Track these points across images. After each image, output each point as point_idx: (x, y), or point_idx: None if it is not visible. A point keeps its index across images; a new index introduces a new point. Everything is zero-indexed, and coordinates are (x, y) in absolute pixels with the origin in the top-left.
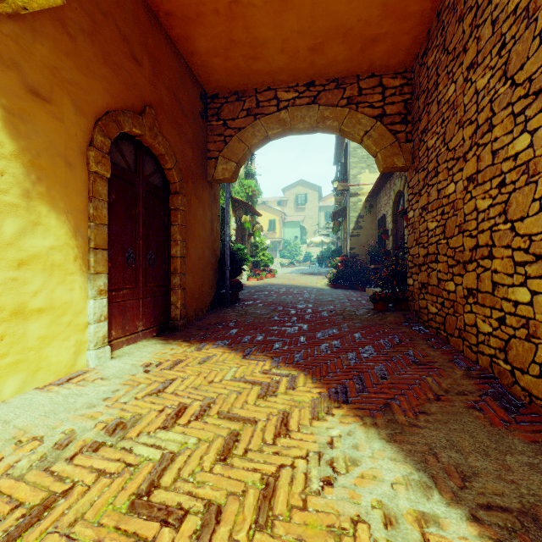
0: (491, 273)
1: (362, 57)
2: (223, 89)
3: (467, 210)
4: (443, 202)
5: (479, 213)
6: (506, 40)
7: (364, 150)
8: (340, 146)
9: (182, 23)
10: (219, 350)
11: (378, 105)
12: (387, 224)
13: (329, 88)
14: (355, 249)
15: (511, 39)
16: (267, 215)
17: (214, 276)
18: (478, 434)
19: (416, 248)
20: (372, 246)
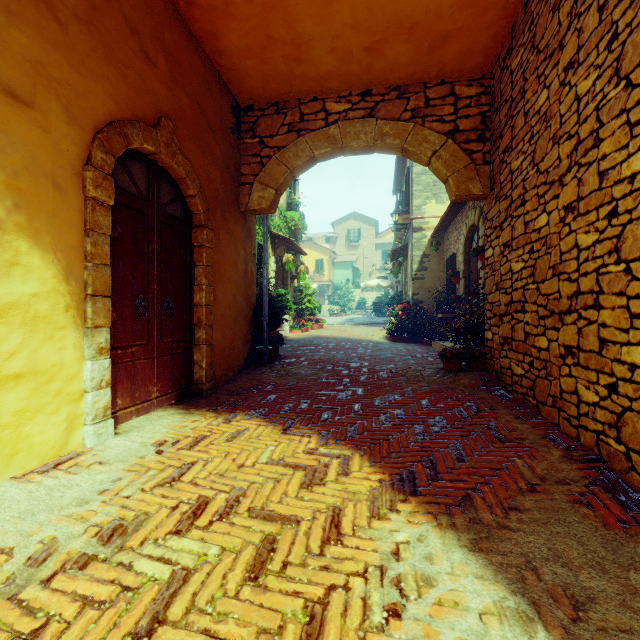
0: (598, 328)
1: (430, 59)
2: (260, 99)
3: (565, 247)
4: (532, 238)
5: (581, 251)
6: (618, 29)
7: (430, 176)
8: (400, 171)
9: (207, 14)
10: (253, 422)
11: (450, 119)
12: (457, 265)
13: (390, 98)
14: (418, 295)
15: (625, 27)
16: (313, 254)
17: (249, 328)
18: (589, 539)
19: (496, 294)
20: (439, 291)
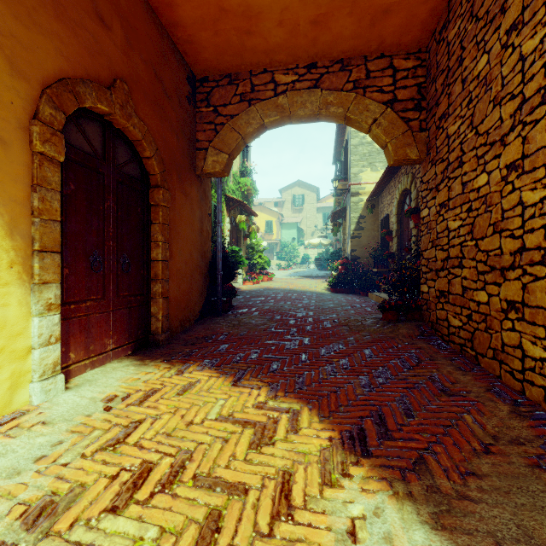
0: None
1: (372, 33)
2: (214, 71)
3: (507, 205)
4: (470, 197)
5: (526, 208)
6: None
7: (366, 147)
8: (339, 144)
9: None
10: (205, 373)
11: (389, 89)
12: (391, 225)
13: (333, 70)
14: (356, 251)
15: None
16: (264, 216)
17: (204, 282)
18: None
19: (432, 251)
20: (374, 248)
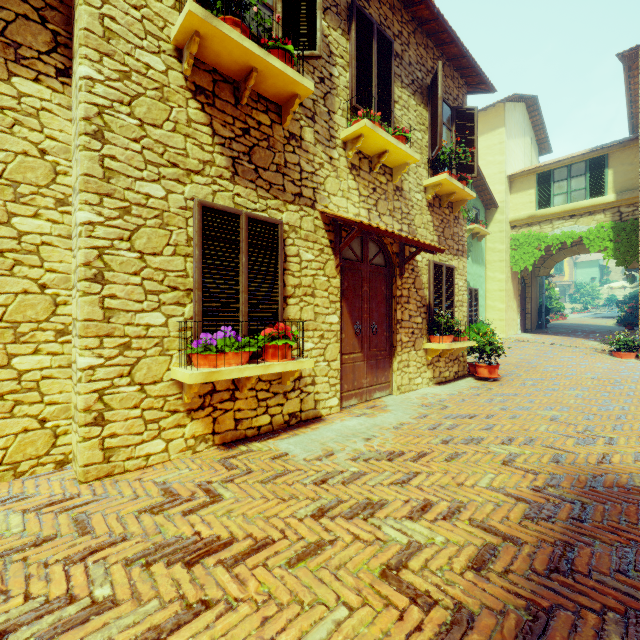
0: None
1: None
2: None
3: None
4: None
5: None
6: None
7: None
8: None
9: None
10: (550, 335)
11: None
12: None
13: None
14: None
15: None
16: None
17: (537, 315)
18: None
19: None
20: None
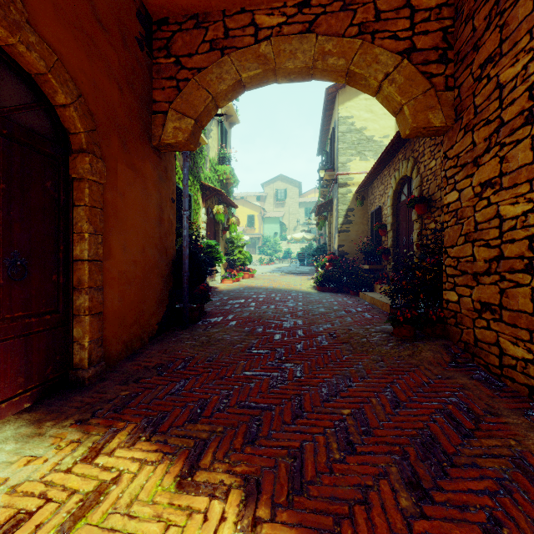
0: None
1: None
2: (175, 8)
3: None
4: None
5: None
6: None
7: (354, 134)
8: (324, 133)
9: None
10: (136, 453)
11: (405, 35)
12: (384, 218)
13: (332, 10)
14: (344, 246)
15: None
16: (246, 210)
17: (165, 285)
18: None
19: (465, 247)
20: (364, 243)
